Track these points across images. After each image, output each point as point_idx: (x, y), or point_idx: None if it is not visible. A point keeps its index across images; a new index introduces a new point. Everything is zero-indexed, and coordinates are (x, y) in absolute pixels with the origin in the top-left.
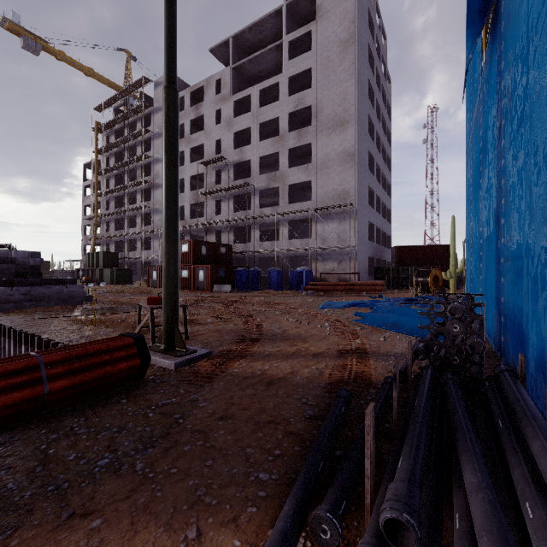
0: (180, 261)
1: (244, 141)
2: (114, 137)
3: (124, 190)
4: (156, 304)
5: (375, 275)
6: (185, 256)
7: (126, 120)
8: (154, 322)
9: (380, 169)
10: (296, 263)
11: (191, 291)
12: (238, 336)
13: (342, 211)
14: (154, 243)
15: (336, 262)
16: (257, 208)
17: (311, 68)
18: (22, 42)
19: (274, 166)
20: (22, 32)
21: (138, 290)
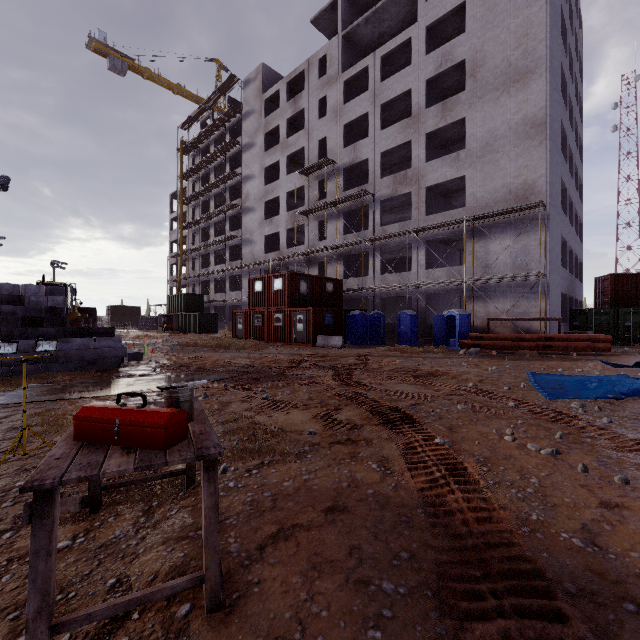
0: (272, 303)
1: (357, 137)
2: (200, 157)
3: (210, 219)
4: (102, 442)
5: (570, 322)
6: (277, 296)
7: (212, 134)
8: (47, 554)
9: (572, 156)
10: (435, 305)
11: (285, 345)
12: (432, 581)
13: (520, 218)
14: (243, 281)
15: (509, 302)
16: (378, 226)
17: (464, 3)
18: (108, 63)
19: (401, 167)
20: (108, 51)
21: (216, 342)
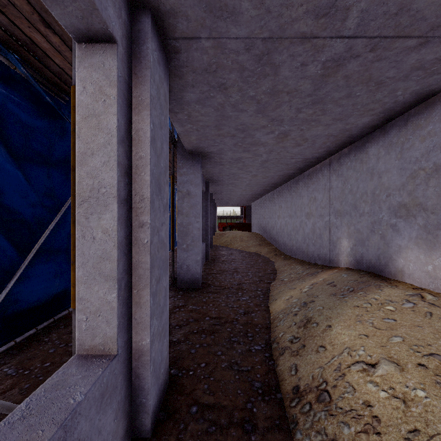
0: None
1: None
2: None
3: None
4: None
5: None
6: None
7: None
8: None
9: None
10: None
11: None
12: None
13: None
14: None
15: None
16: None
17: None
18: None
19: None
20: None
21: None
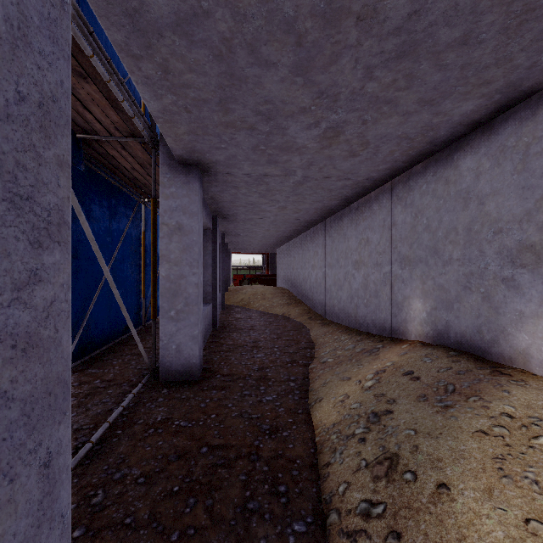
0: None
1: None
2: None
3: None
4: None
5: None
6: None
7: None
8: None
9: None
10: None
11: None
12: None
13: None
14: None
15: None
16: None
17: None
18: None
19: None
20: None
21: None
